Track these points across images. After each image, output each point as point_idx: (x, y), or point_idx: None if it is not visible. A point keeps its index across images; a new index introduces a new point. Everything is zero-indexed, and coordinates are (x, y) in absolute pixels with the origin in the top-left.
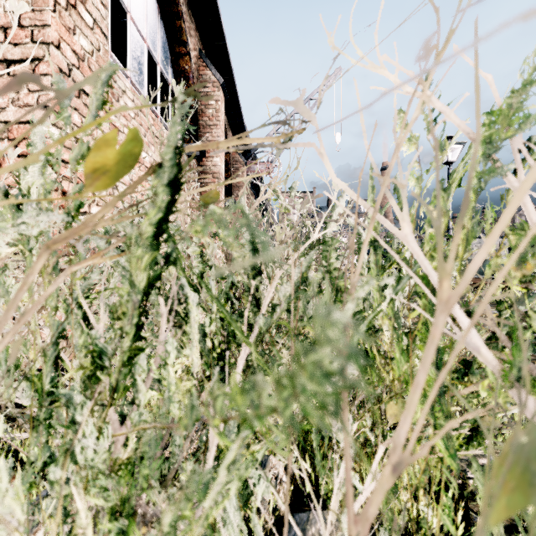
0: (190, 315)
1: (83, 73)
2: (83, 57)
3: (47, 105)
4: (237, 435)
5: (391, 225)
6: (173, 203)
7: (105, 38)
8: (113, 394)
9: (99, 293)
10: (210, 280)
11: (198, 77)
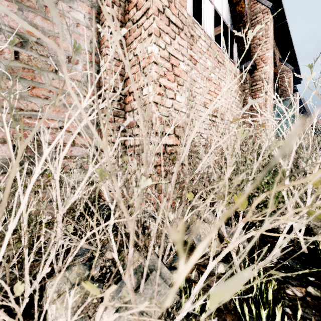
0: None
1: None
2: None
3: None
4: None
5: None
6: None
7: None
8: None
9: None
10: None
11: None
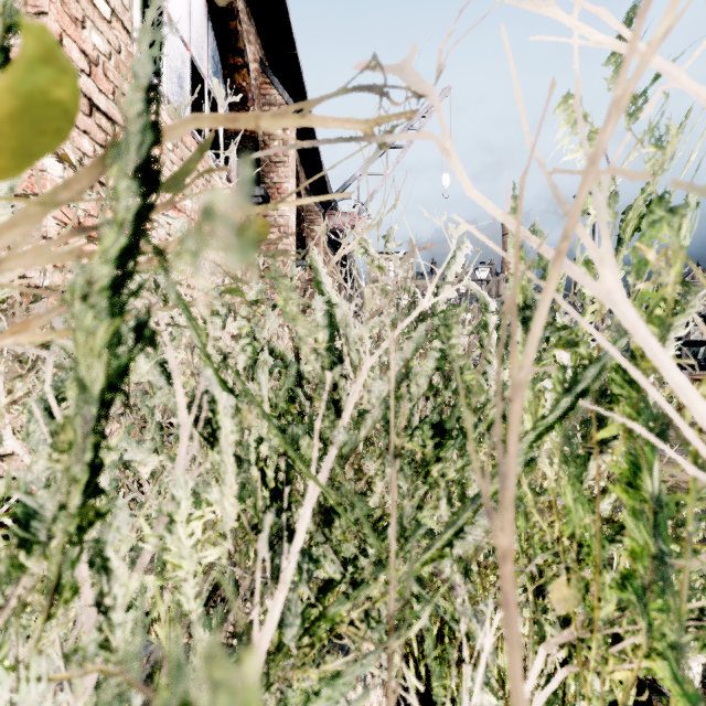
0: (219, 432)
1: (96, 82)
2: (96, 60)
3: None
4: (301, 630)
5: (580, 273)
6: (147, 213)
7: (128, 35)
8: (52, 596)
9: None
10: (259, 373)
11: (260, 98)
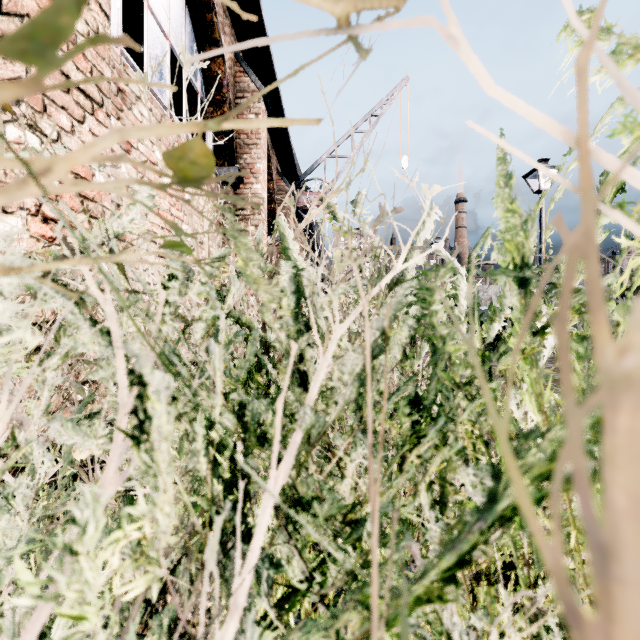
0: (149, 423)
1: (74, 60)
2: (74, 39)
3: (20, 100)
4: None
5: None
6: None
7: (106, 18)
8: None
9: (39, 362)
10: (210, 344)
11: (234, 85)
